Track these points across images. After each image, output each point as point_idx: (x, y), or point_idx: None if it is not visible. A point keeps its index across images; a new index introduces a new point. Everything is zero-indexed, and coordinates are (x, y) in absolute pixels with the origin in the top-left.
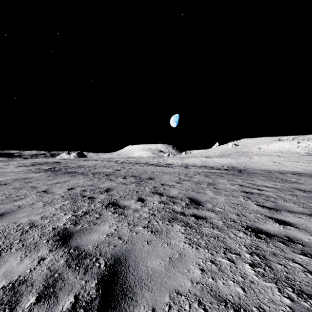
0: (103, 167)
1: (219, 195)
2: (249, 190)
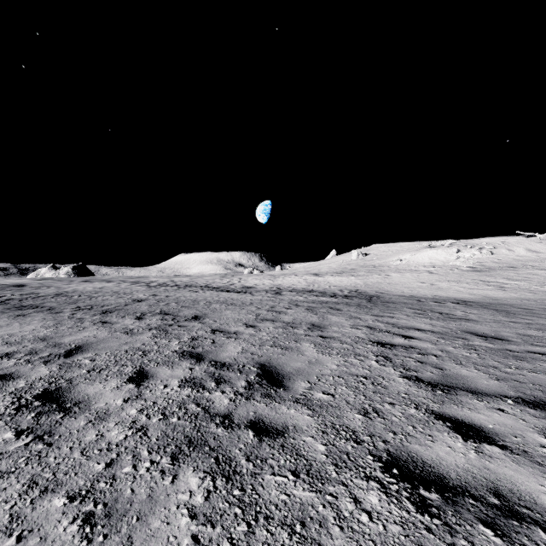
0: (112, 294)
1: (327, 355)
2: (387, 340)
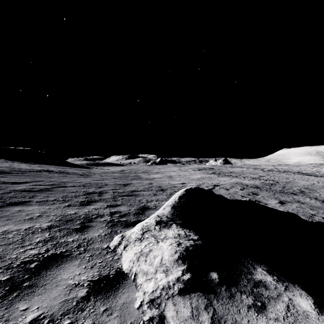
0: (249, 173)
1: None
2: None
